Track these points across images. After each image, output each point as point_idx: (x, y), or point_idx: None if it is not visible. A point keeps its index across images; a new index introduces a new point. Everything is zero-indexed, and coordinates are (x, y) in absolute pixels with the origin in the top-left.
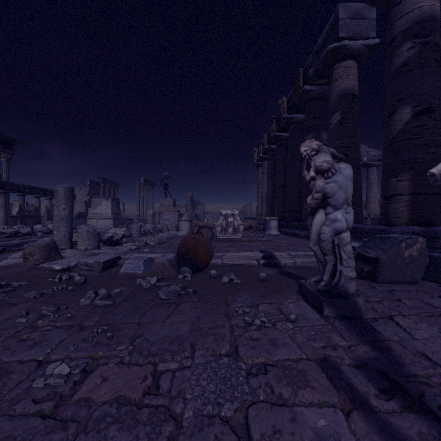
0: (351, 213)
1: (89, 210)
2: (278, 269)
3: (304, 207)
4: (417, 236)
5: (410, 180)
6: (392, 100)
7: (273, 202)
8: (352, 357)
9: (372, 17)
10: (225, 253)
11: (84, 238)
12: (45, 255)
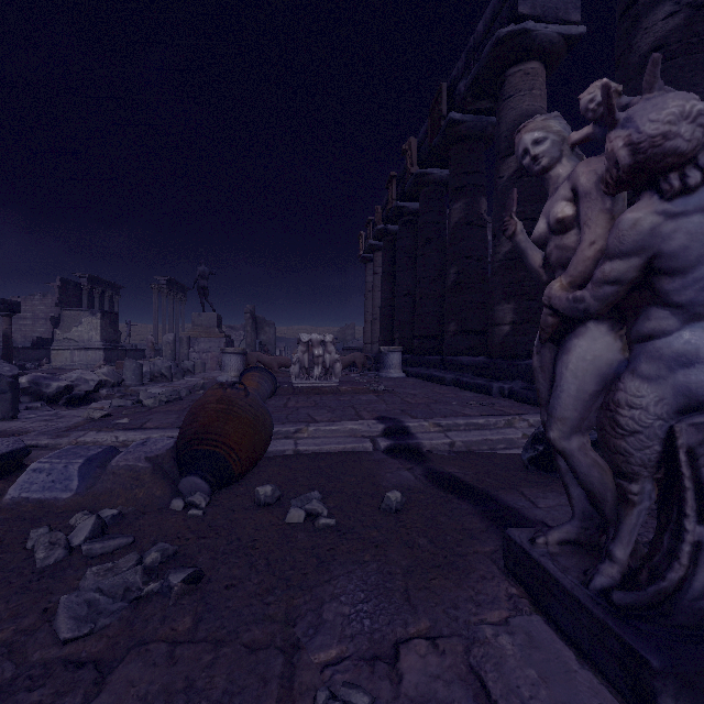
0: None
1: (56, 333)
2: (420, 463)
3: (450, 330)
4: None
5: None
6: None
7: (391, 321)
8: None
9: None
10: (303, 426)
11: None
12: None
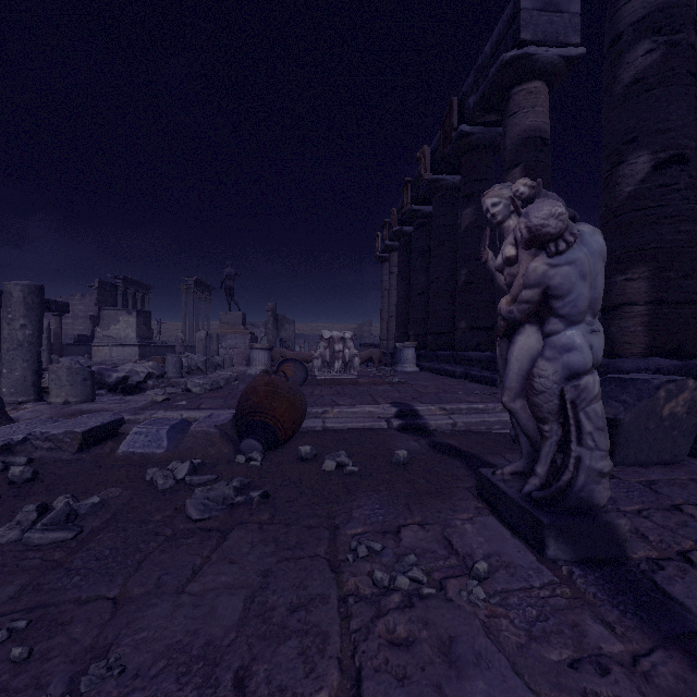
0: (599, 333)
1: (96, 331)
2: (425, 437)
3: (460, 327)
4: (684, 378)
5: (649, 278)
6: (616, 142)
7: (407, 318)
8: None
9: (574, 10)
10: (329, 409)
11: (62, 381)
12: None
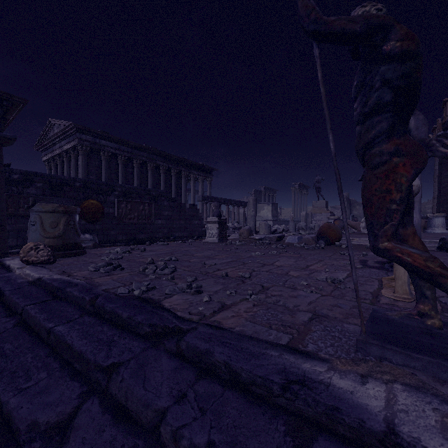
0: None
1: None
2: None
3: None
4: None
5: None
6: None
7: None
8: (378, 260)
9: None
10: (355, 238)
11: (263, 227)
12: (248, 234)
